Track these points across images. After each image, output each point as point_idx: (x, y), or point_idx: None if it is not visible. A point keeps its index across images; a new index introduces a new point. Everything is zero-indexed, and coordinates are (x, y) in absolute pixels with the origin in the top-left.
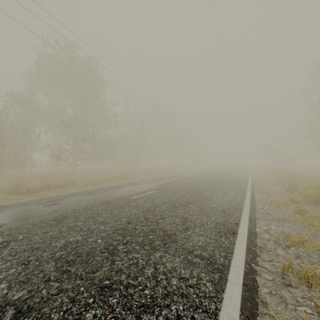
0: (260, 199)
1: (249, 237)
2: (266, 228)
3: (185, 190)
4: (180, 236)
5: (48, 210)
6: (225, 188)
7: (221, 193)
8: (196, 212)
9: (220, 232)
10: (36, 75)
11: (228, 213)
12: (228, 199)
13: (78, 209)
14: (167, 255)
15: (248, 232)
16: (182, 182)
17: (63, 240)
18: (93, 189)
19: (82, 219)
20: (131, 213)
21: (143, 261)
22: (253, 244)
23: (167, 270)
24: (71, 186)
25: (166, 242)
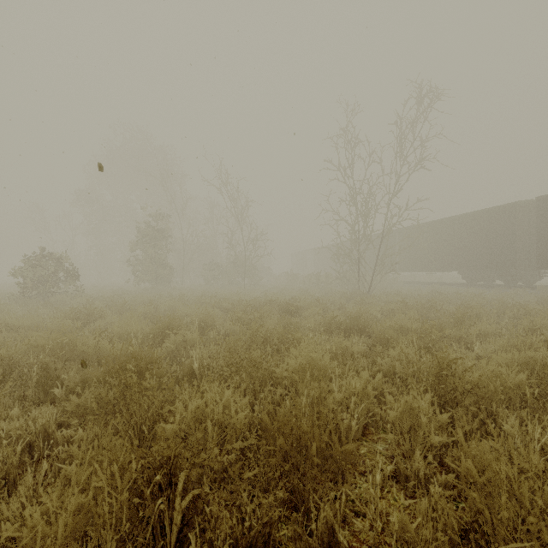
0: None
1: None
2: None
3: None
4: None
5: None
6: None
7: None
8: None
9: None
10: None
11: None
12: None
13: None
14: None
15: None
16: None
17: None
18: None
19: None
20: None
21: None
22: None
23: None
24: None
25: None
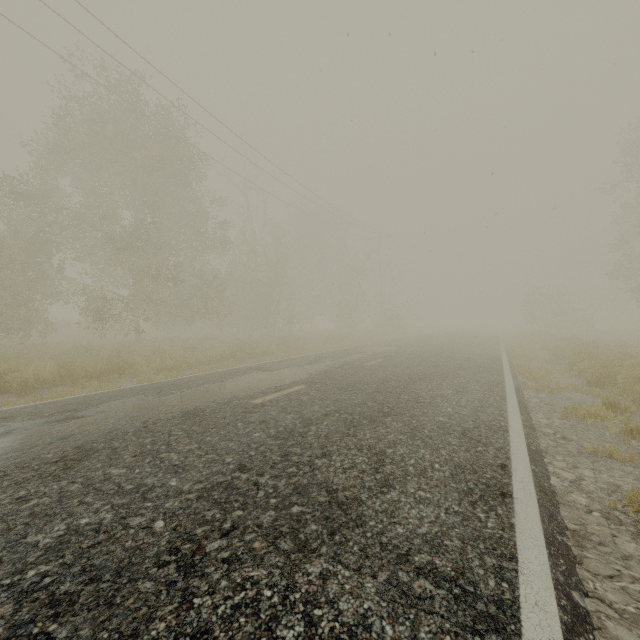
0: (537, 403)
1: (543, 506)
2: (574, 477)
3: (373, 383)
4: (371, 505)
5: (51, 435)
6: (459, 379)
7: (452, 389)
8: (402, 436)
9: (470, 493)
10: (55, 141)
11: (478, 439)
12: (469, 404)
13: (125, 430)
14: (341, 569)
15: (536, 490)
16: (363, 365)
17: (62, 523)
18: (169, 382)
19: (126, 459)
20: (249, 440)
21: (274, 595)
22: (556, 524)
23: (344, 626)
24: (124, 374)
25: (337, 526)
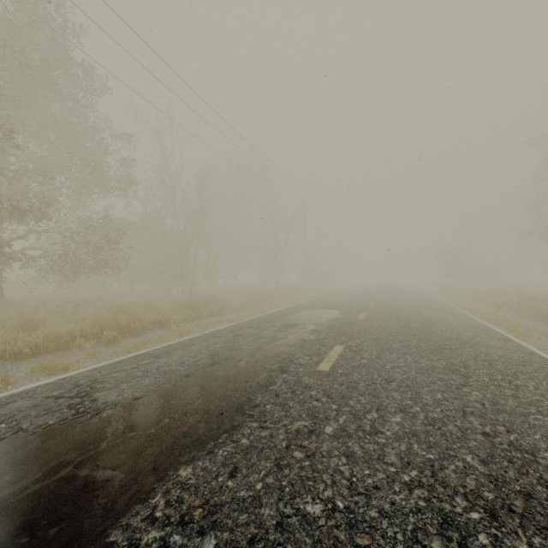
0: None
1: None
2: None
3: None
4: None
5: None
6: None
7: None
8: None
9: None
10: None
11: None
12: None
13: None
14: None
15: None
16: (317, 372)
17: None
18: None
19: None
20: None
21: None
22: None
23: None
24: None
25: None
